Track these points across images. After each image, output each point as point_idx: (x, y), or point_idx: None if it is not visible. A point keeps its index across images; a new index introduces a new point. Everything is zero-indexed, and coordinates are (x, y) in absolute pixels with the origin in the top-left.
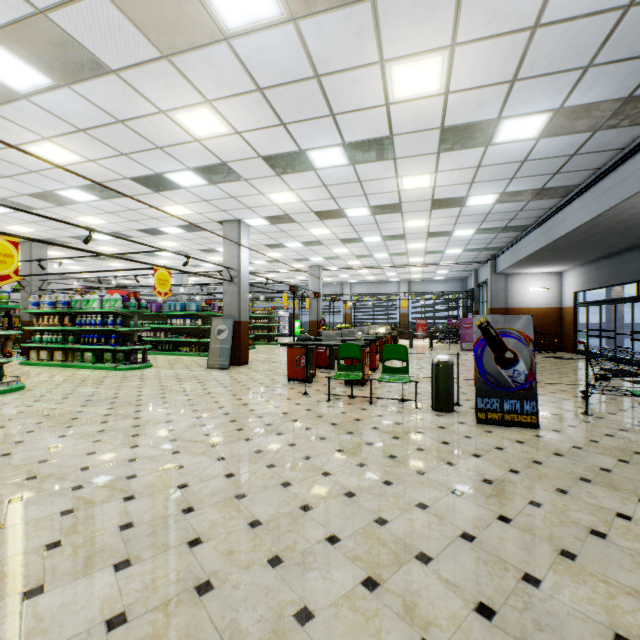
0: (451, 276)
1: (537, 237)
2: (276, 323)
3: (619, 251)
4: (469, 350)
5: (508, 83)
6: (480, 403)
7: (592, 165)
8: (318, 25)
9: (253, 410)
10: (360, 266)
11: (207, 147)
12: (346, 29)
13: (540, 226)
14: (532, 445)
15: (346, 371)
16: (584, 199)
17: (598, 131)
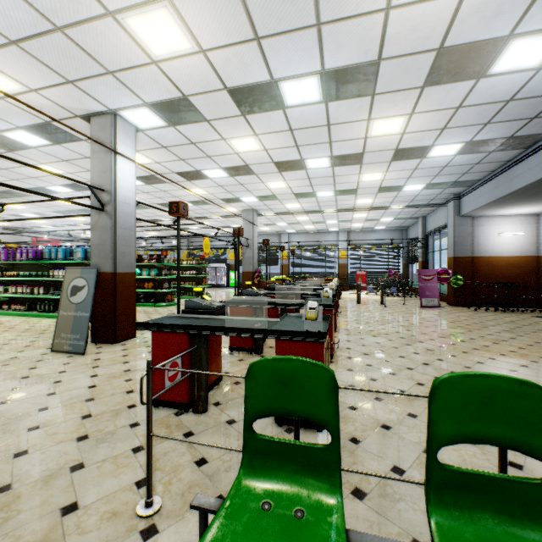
0: (393, 225)
1: None
2: (205, 274)
3: None
4: (430, 307)
5: None
6: None
7: None
8: None
9: None
10: (299, 211)
11: None
12: None
13: None
14: None
15: (275, 468)
16: None
17: None
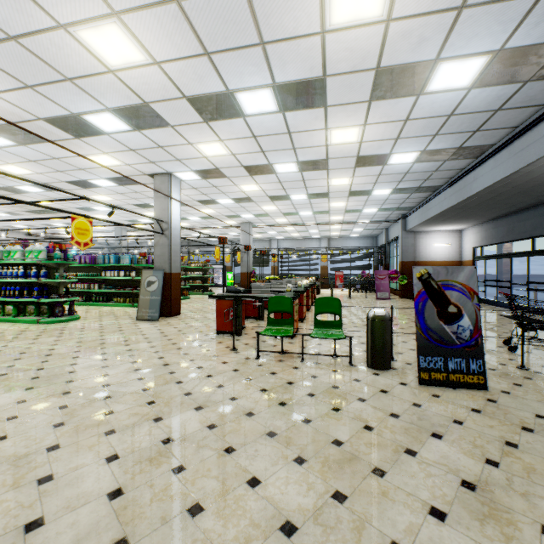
0: (365, 234)
1: (448, 196)
2: (210, 275)
3: (516, 211)
4: (383, 299)
5: (456, 10)
6: (423, 362)
7: (511, 123)
8: None
9: (173, 372)
10: (287, 223)
11: (124, 81)
12: None
13: (451, 186)
14: (492, 415)
15: (276, 325)
16: (499, 158)
17: (528, 82)
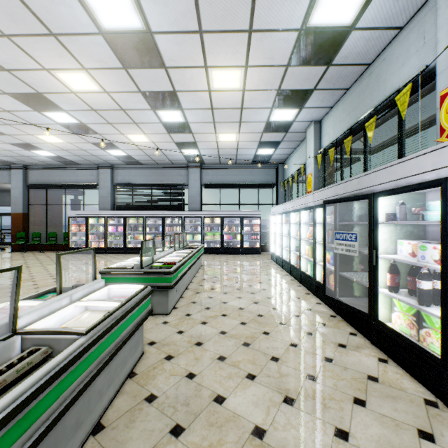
0: None
1: None
2: None
3: None
4: None
5: None
6: None
7: None
8: None
9: None
10: None
11: None
12: None
13: None
14: (2, 258)
15: None
16: None
17: None
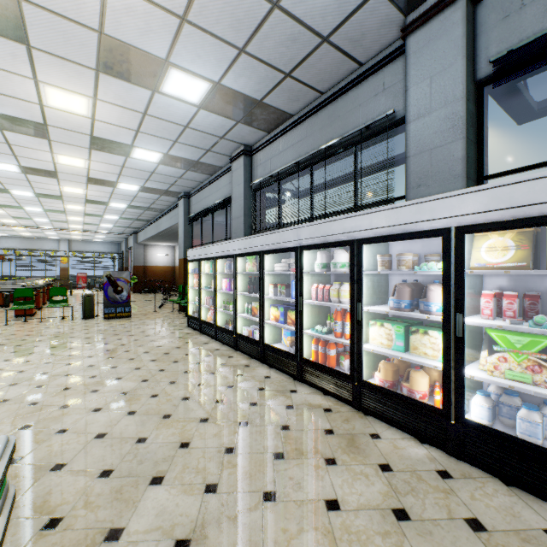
0: (109, 240)
1: (154, 228)
2: None
3: None
4: None
5: (118, 174)
6: (106, 311)
7: (167, 204)
8: (16, 135)
9: None
10: (16, 224)
11: None
12: (33, 140)
13: (155, 222)
14: (125, 321)
15: (21, 305)
16: (167, 217)
17: (162, 195)
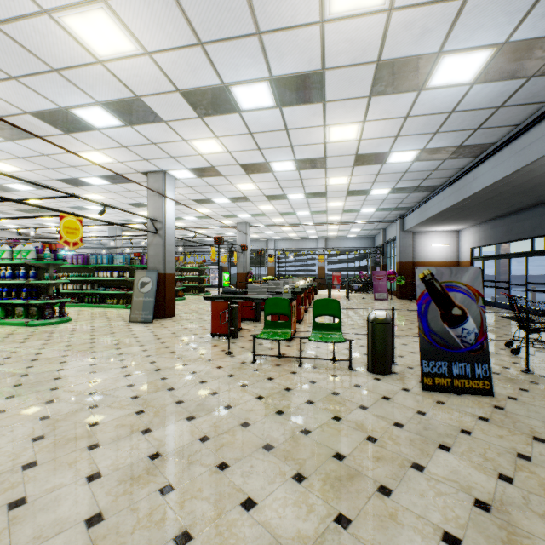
0: (362, 234)
1: (447, 196)
2: (206, 275)
3: (515, 211)
4: (381, 299)
5: None
6: (426, 367)
7: (513, 121)
8: None
9: (165, 378)
10: (284, 223)
11: (114, 73)
12: None
13: (450, 186)
14: (500, 424)
15: (273, 328)
16: (500, 156)
17: (532, 78)
